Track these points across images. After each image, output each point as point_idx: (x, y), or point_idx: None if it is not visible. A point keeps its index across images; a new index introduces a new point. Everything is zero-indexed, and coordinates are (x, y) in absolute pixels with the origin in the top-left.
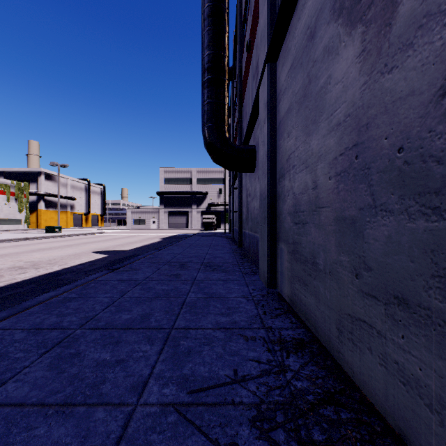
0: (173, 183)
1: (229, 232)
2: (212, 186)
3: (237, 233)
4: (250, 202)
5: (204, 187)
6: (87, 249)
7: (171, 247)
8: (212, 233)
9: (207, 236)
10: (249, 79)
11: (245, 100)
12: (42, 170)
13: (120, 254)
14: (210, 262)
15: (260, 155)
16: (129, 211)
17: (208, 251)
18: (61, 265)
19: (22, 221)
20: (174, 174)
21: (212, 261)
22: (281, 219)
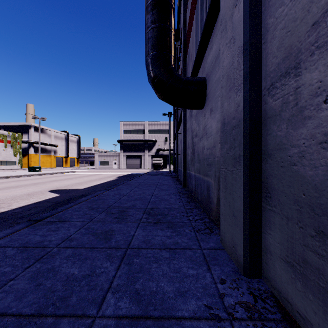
0: (130, 133)
1: (173, 171)
2: (160, 135)
3: (181, 173)
4: (197, 142)
5: (154, 136)
6: (47, 188)
7: (121, 186)
8: (159, 172)
9: (155, 175)
10: (196, 14)
11: (190, 44)
12: (32, 124)
13: (71, 194)
14: (155, 208)
15: (222, 67)
16: (96, 155)
17: (153, 191)
18: (1, 208)
19: (16, 163)
20: (131, 126)
21: (156, 206)
22: (284, 159)
